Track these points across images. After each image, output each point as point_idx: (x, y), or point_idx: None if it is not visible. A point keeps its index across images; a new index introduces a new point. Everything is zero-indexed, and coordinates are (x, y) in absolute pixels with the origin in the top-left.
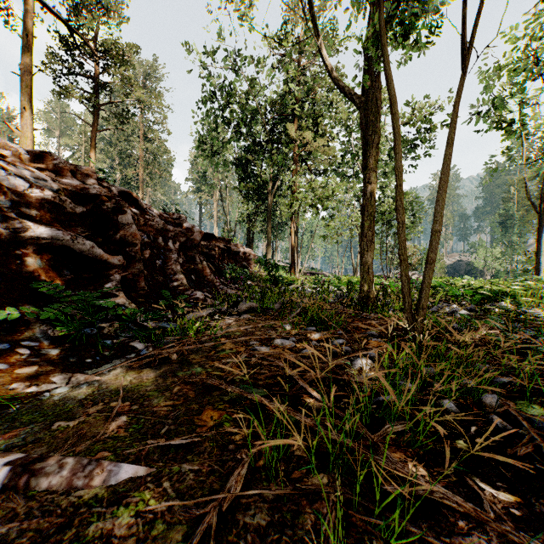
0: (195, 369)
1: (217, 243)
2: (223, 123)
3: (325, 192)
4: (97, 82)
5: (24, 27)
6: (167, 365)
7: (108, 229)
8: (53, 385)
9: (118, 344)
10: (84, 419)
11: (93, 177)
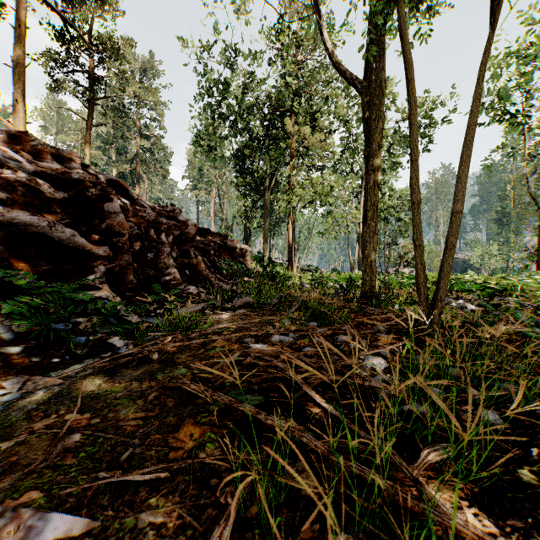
0: (179, 370)
1: (213, 238)
2: (220, 118)
3: (322, 187)
4: (92, 76)
5: (16, 18)
6: (147, 366)
7: (93, 218)
8: (2, 391)
9: (94, 341)
10: (25, 438)
11: (76, 162)
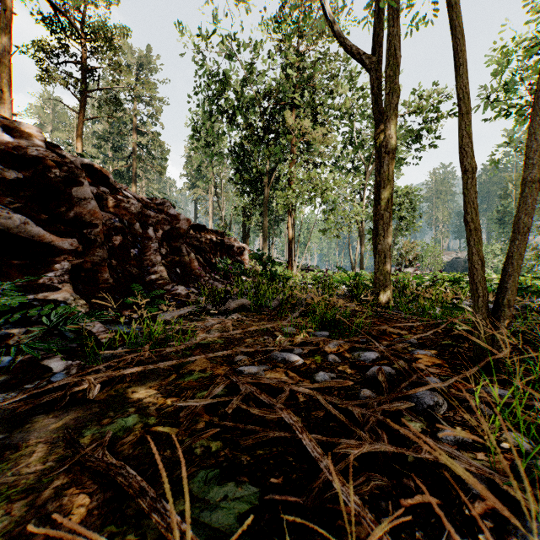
0: (125, 419)
1: (208, 235)
2: (217, 113)
3: (324, 183)
4: (83, 67)
5: (1, 4)
6: (81, 408)
7: (58, 205)
8: None
9: (22, 363)
10: None
11: (38, 138)
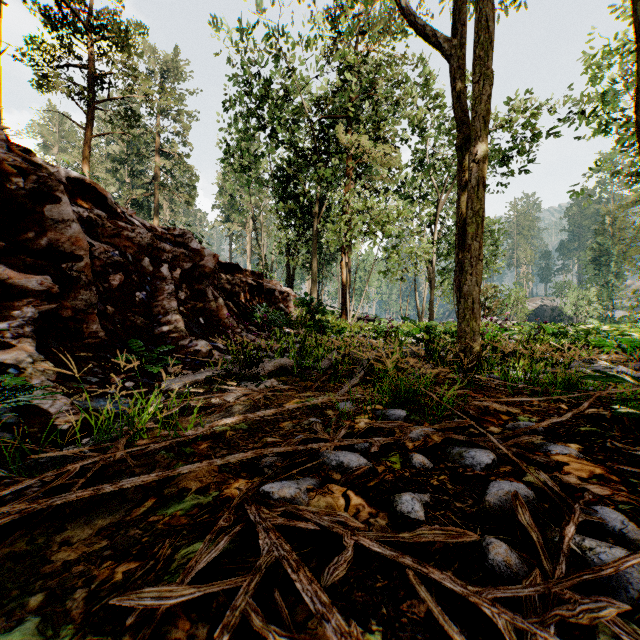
0: (3, 638)
1: (243, 277)
2: (256, 128)
3: (385, 214)
4: (91, 72)
5: None
6: None
7: (25, 229)
8: None
9: None
10: None
11: None
